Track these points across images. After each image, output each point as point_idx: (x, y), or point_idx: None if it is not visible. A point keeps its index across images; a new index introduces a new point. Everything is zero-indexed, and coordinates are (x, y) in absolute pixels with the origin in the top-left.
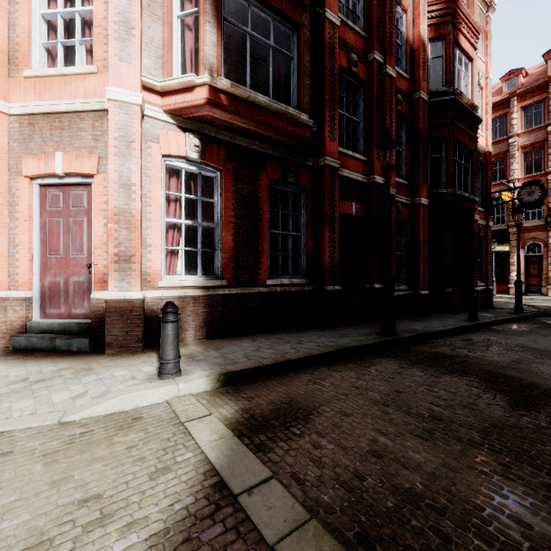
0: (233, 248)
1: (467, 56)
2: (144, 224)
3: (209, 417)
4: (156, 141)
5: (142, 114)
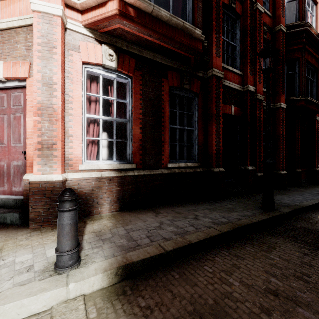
0: (141, 138)
1: (313, 0)
2: (66, 118)
3: None
4: (77, 50)
5: (65, 28)
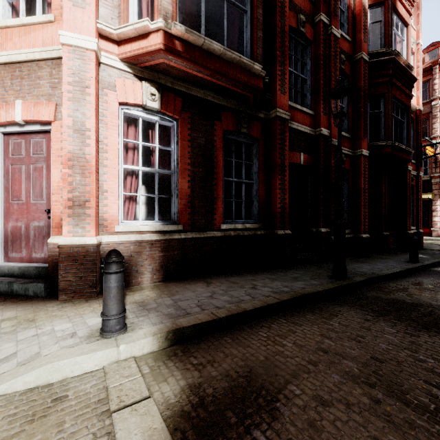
0: (189, 194)
1: (402, 21)
2: (100, 170)
3: (147, 401)
4: (112, 89)
5: (98, 62)
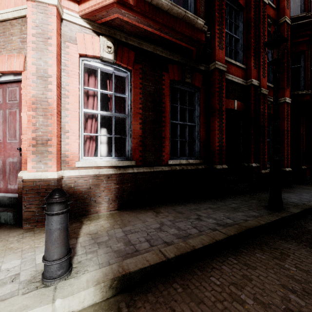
0: (141, 134)
1: None
2: (62, 113)
3: None
4: (73, 42)
5: (61, 18)
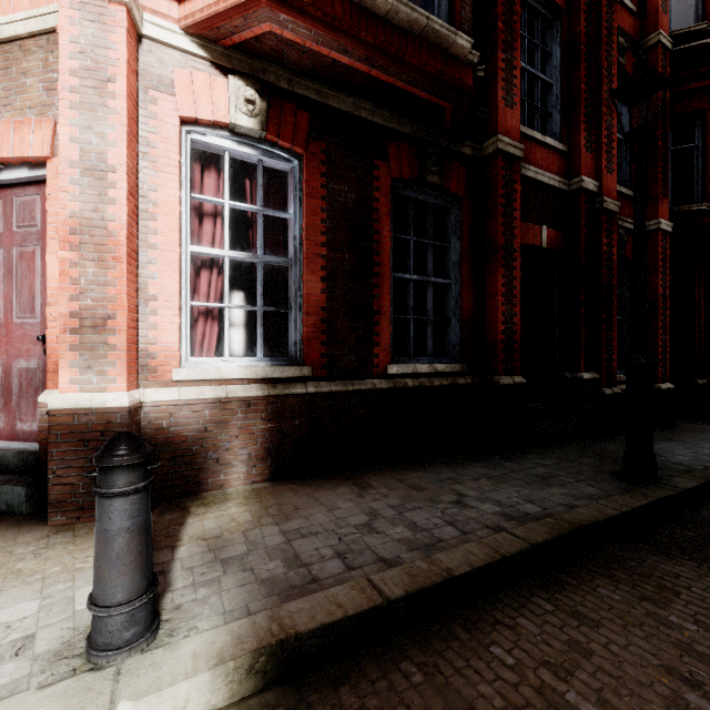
0: (324, 305)
1: None
2: (142, 254)
3: None
4: (167, 90)
5: (138, 35)
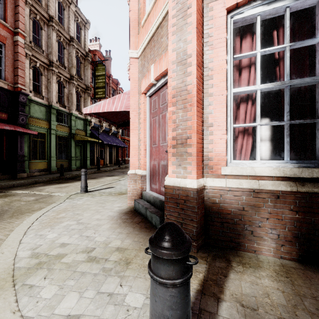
0: None
1: None
2: (205, 101)
3: None
4: None
5: None
